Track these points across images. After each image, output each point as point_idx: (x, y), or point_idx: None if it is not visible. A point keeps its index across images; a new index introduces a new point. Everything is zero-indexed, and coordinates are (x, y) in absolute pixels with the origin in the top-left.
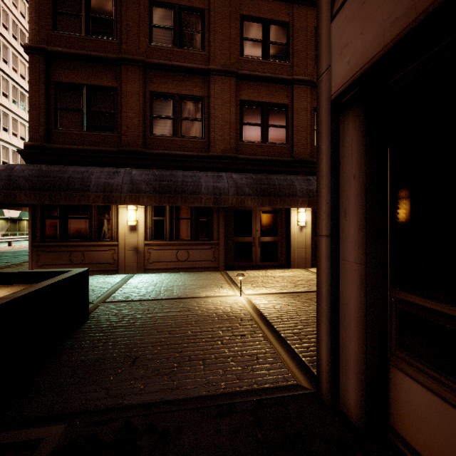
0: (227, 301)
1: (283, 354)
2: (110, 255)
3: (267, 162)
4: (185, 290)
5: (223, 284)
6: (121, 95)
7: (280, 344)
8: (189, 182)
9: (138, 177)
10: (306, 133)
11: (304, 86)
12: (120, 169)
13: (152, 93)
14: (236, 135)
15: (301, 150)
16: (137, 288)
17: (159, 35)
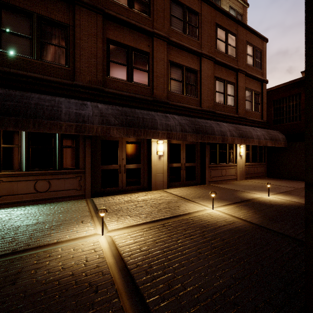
0: (84, 246)
1: None
2: None
3: (132, 98)
4: (31, 233)
5: (85, 217)
6: None
7: None
8: (45, 105)
9: None
10: (164, 79)
11: (162, 41)
12: None
13: (1, 3)
14: (103, 70)
15: (160, 93)
16: None
17: None
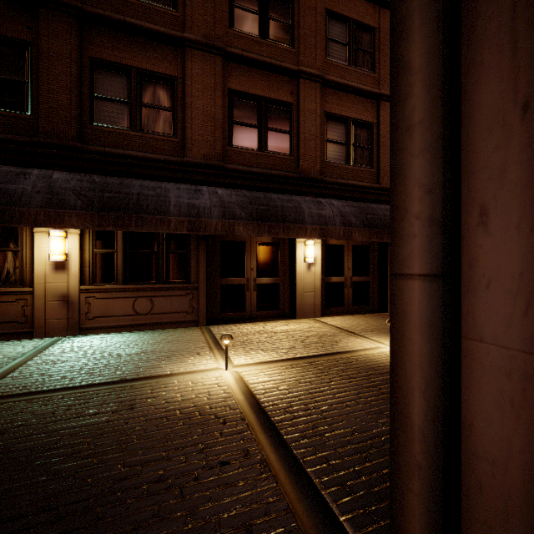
0: (204, 380)
1: (303, 509)
2: (17, 309)
3: (266, 177)
4: (138, 363)
5: (201, 349)
6: (38, 54)
7: (294, 479)
8: (150, 195)
9: (63, 184)
10: (315, 143)
11: (313, 82)
12: (32, 170)
13: (94, 60)
14: (224, 137)
15: (309, 165)
16: (55, 364)
17: None
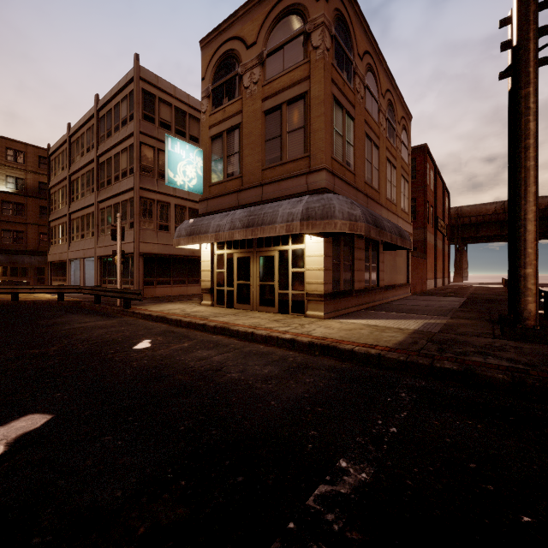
0: None
1: None
2: None
3: None
4: None
5: None
6: None
7: None
8: (21, 260)
9: (2, 258)
10: None
11: None
12: None
13: (3, 229)
14: (38, 243)
15: None
16: None
17: (6, 211)
